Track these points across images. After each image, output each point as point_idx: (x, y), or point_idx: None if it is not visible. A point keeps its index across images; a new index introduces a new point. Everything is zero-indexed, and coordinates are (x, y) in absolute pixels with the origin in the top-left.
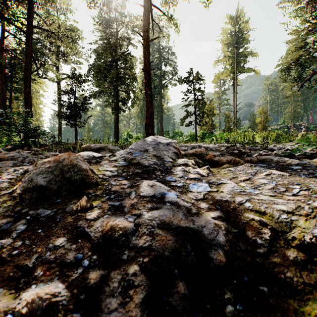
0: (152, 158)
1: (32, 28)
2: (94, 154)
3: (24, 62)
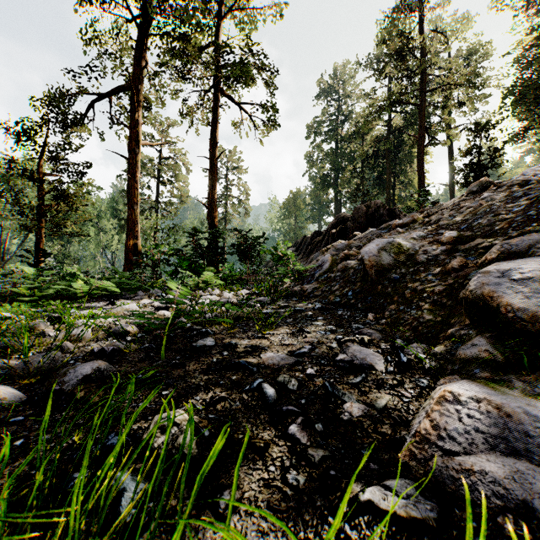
0: (535, 172)
1: (425, 96)
2: (498, 181)
3: (417, 138)
